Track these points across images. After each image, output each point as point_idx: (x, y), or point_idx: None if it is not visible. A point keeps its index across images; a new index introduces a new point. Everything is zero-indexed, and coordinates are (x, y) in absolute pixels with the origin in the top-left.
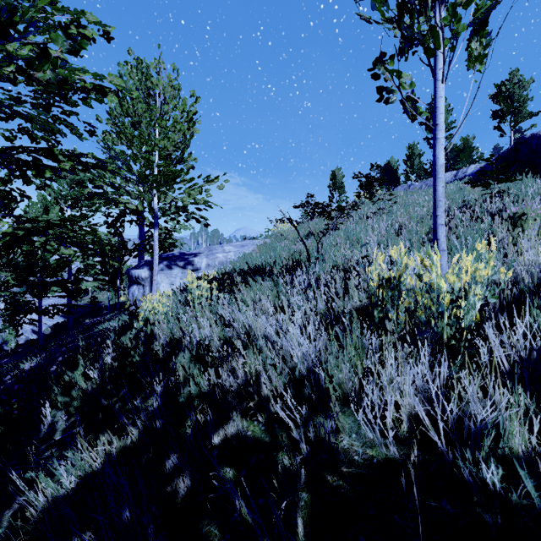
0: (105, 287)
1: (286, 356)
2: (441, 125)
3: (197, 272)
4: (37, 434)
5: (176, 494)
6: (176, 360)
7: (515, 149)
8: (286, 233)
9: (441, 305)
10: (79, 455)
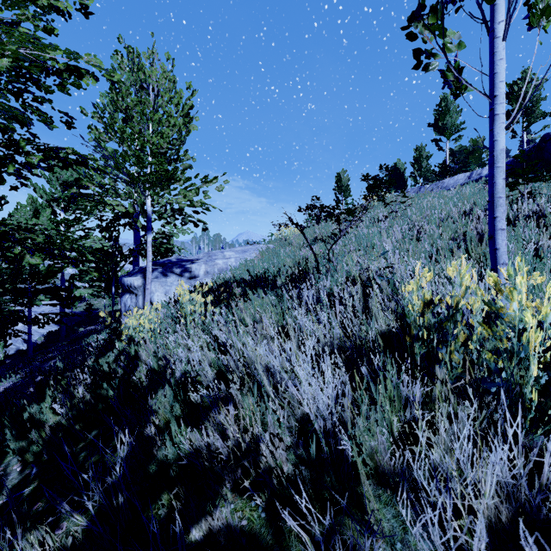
0: (100, 294)
1: (295, 401)
2: (501, 97)
3: (194, 280)
4: None
5: None
6: (155, 399)
7: (539, 147)
8: (290, 238)
9: (524, 348)
10: None
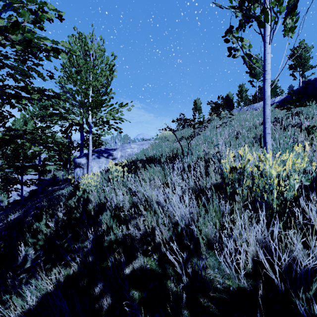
0: (60, 169)
1: (171, 215)
2: (268, 71)
3: (115, 160)
4: (16, 262)
5: (101, 309)
6: (102, 217)
7: (304, 87)
8: (167, 137)
9: (272, 185)
10: (39, 281)
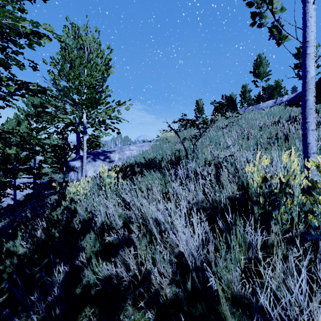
0: (57, 171)
1: (174, 243)
2: (311, 42)
3: (112, 163)
4: None
5: None
6: (84, 240)
7: (318, 83)
8: (169, 138)
9: None
10: None
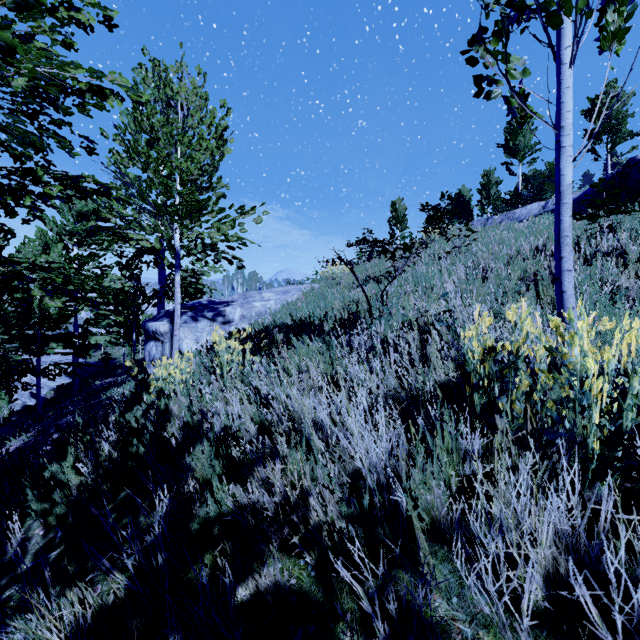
0: (119, 342)
1: (346, 456)
2: (568, 128)
3: (229, 325)
4: (1, 556)
5: None
6: (192, 455)
7: (623, 173)
8: (338, 277)
9: (586, 396)
10: (35, 621)
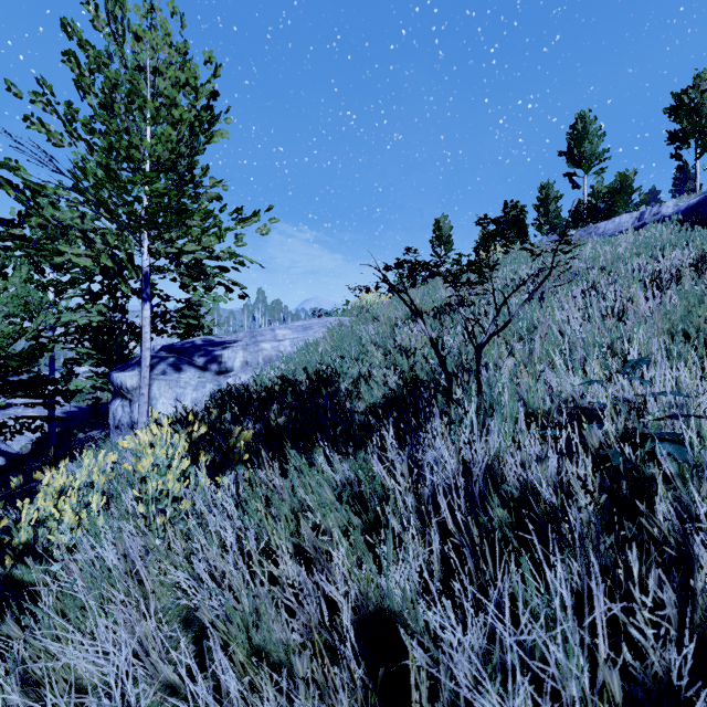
0: (106, 387)
1: None
2: None
3: (225, 376)
4: None
5: None
6: None
7: None
8: (375, 309)
9: None
10: None
